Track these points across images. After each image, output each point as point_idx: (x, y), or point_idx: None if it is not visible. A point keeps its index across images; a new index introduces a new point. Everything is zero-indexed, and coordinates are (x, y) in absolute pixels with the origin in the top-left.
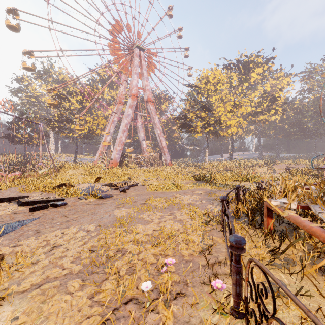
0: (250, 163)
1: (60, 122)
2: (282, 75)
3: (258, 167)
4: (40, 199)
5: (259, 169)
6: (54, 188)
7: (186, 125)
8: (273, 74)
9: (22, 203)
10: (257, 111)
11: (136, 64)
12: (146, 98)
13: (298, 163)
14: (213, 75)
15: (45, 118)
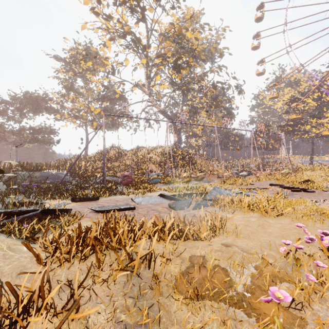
0: None
1: (294, 125)
2: None
3: None
4: (294, 187)
5: None
6: (299, 183)
7: None
8: None
9: (284, 187)
10: None
11: None
12: None
13: None
14: None
15: (280, 125)
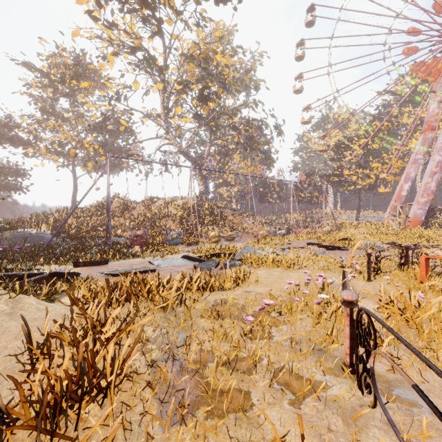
0: None
1: (340, 175)
2: None
3: None
4: (330, 245)
5: None
6: (337, 241)
7: None
8: None
9: (320, 246)
10: None
11: None
12: None
13: None
14: None
15: (325, 175)
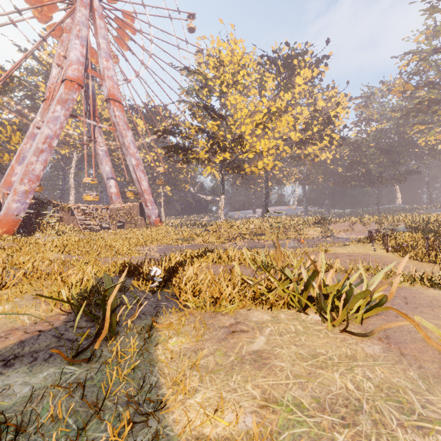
0: (294, 221)
1: None
2: (335, 96)
3: (307, 228)
4: None
5: (309, 232)
6: None
7: (178, 146)
8: (323, 92)
9: None
10: (305, 138)
11: (80, 19)
12: (106, 94)
13: (365, 222)
14: (230, 53)
15: None
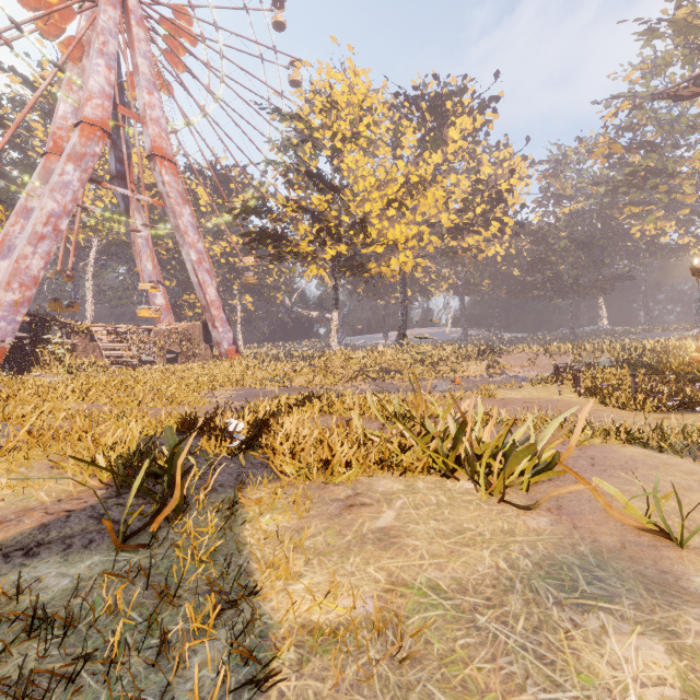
0: (445, 351)
1: None
2: (509, 159)
3: (466, 361)
4: None
5: (469, 368)
6: None
7: (265, 233)
8: (491, 153)
9: None
10: (462, 223)
11: (106, 25)
12: (148, 147)
13: (552, 352)
14: (347, 89)
15: None
